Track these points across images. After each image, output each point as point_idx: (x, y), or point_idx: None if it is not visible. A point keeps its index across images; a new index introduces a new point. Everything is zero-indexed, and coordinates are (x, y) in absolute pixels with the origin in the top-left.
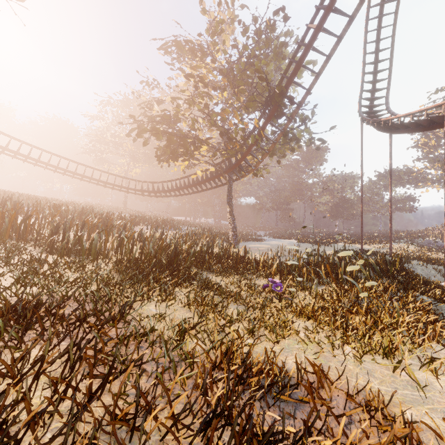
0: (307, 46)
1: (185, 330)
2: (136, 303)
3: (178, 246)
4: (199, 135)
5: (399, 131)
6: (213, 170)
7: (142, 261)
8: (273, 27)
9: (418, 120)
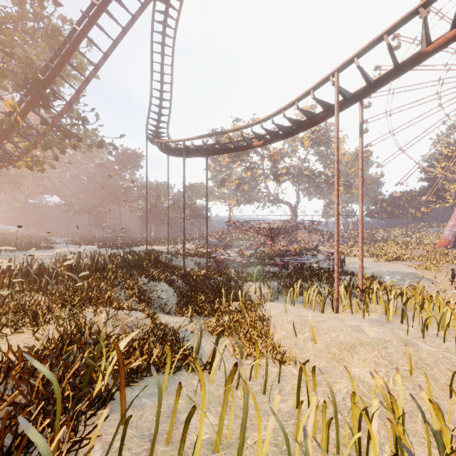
0: (71, 45)
1: None
2: None
3: None
4: None
5: (168, 153)
6: None
7: None
8: (41, 2)
9: (174, 148)
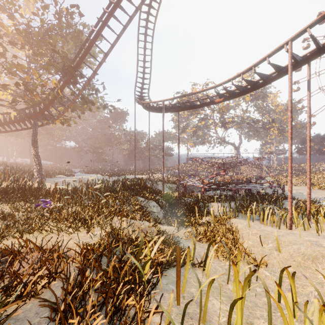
0: (91, 41)
1: None
2: None
3: None
4: None
5: (150, 110)
6: (15, 114)
7: None
8: (71, 15)
9: (155, 106)
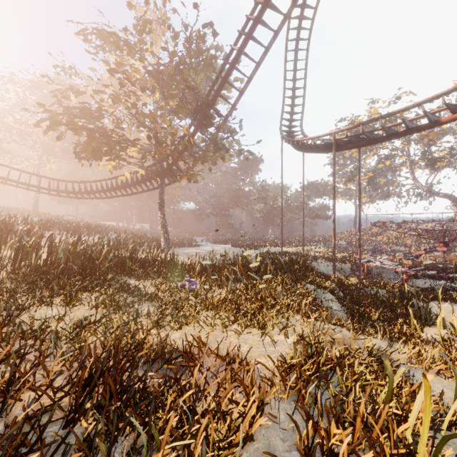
0: (231, 65)
1: (84, 326)
2: (33, 309)
3: (95, 251)
4: (127, 135)
5: (307, 151)
6: (143, 172)
7: (48, 268)
8: (203, 39)
9: (318, 144)
